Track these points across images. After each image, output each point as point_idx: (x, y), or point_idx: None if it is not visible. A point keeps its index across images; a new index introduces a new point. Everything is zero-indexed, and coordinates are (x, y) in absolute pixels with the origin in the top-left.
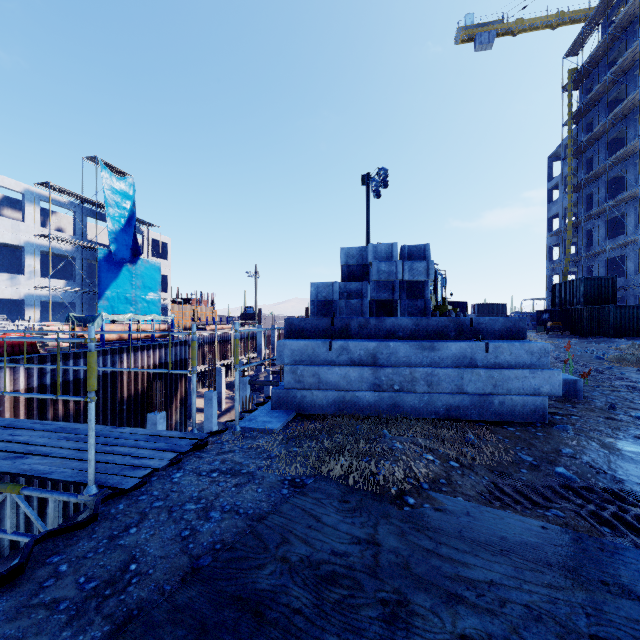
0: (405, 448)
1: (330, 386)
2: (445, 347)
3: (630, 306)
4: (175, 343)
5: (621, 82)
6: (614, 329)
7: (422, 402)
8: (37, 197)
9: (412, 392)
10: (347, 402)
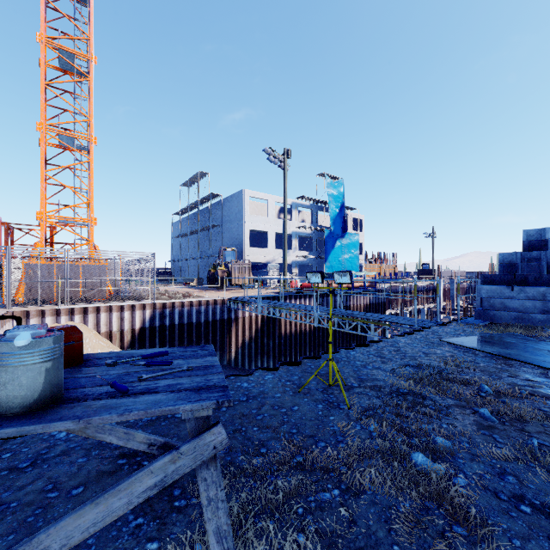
0: None
1: (512, 310)
2: None
3: None
4: (378, 291)
5: None
6: None
7: None
8: (296, 205)
9: None
10: (524, 319)
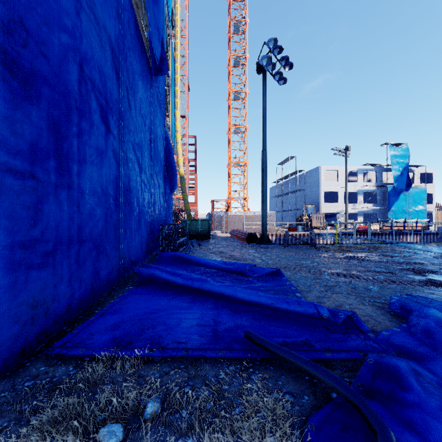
0: None
1: None
2: None
3: None
4: (429, 233)
5: None
6: None
7: None
8: (361, 170)
9: None
10: None
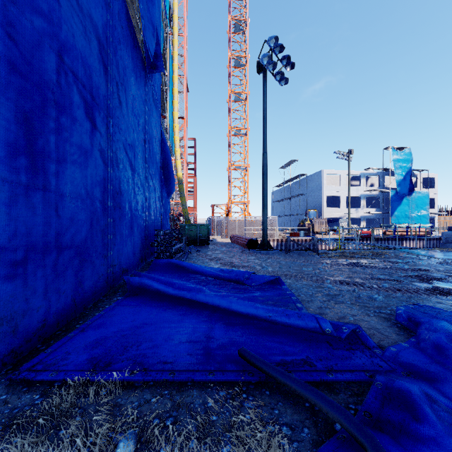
0: None
1: None
2: None
3: None
4: (432, 238)
5: None
6: None
7: None
8: (364, 175)
9: None
10: None
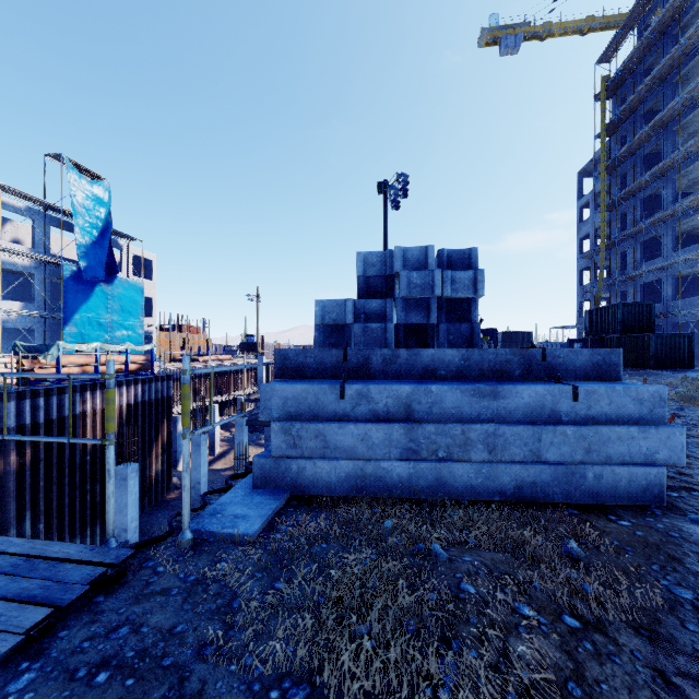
0: (481, 592)
1: (342, 453)
2: (514, 393)
3: (672, 335)
4: (155, 378)
5: (658, 91)
6: (655, 360)
7: (480, 476)
8: None
9: (465, 461)
10: (367, 477)
